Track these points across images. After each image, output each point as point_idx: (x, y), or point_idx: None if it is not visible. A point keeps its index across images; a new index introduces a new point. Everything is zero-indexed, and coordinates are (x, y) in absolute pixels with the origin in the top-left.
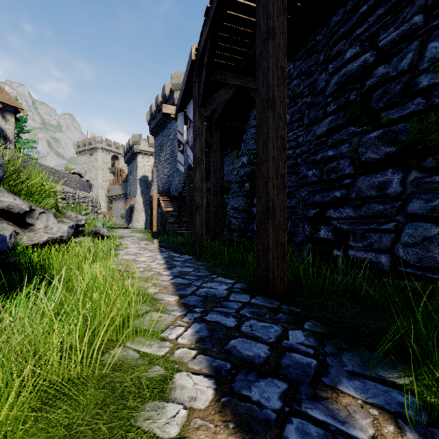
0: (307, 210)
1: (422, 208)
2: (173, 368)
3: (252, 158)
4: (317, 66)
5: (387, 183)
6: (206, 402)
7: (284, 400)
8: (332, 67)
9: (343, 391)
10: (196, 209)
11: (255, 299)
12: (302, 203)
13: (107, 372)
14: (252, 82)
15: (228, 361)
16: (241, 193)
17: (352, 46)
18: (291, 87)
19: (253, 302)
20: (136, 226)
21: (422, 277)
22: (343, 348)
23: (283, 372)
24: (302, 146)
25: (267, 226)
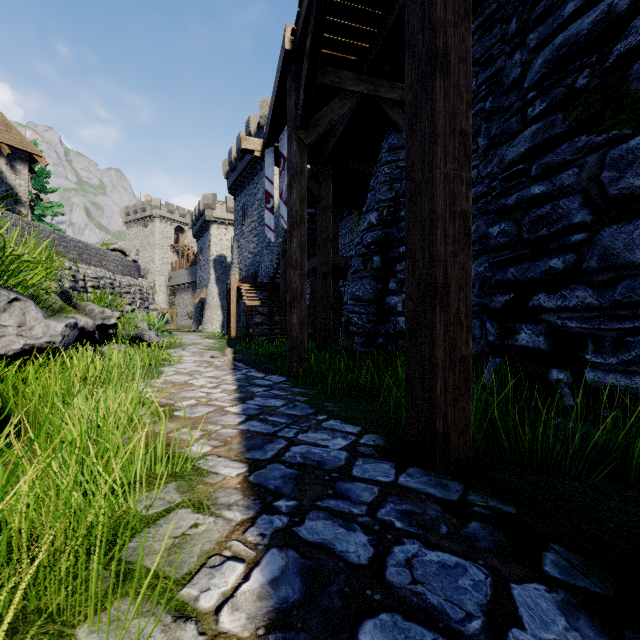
0: (489, 297)
1: None
2: None
3: (385, 215)
4: (503, 45)
5: None
6: None
7: None
8: (535, 37)
9: None
10: (292, 299)
11: (407, 475)
12: (480, 284)
13: None
14: (385, 88)
15: None
16: (366, 272)
17: None
18: None
19: (404, 485)
20: (208, 328)
21: None
22: None
23: None
24: (477, 185)
25: (432, 320)
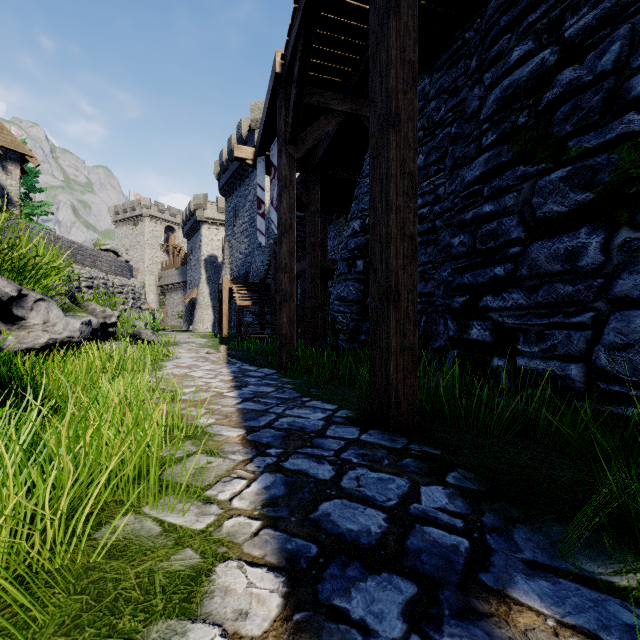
0: (451, 299)
1: (638, 287)
2: (216, 553)
3: (367, 223)
4: (466, 79)
5: (580, 250)
6: (264, 621)
7: (410, 619)
8: (490, 77)
9: (518, 600)
10: (282, 299)
11: (367, 434)
12: (444, 287)
13: (97, 561)
14: (367, 107)
15: (314, 540)
16: (350, 275)
17: (521, 42)
18: (427, 112)
19: (364, 440)
20: (199, 328)
21: (639, 399)
22: (515, 518)
23: (410, 563)
24: (444, 200)
25: (387, 316)
